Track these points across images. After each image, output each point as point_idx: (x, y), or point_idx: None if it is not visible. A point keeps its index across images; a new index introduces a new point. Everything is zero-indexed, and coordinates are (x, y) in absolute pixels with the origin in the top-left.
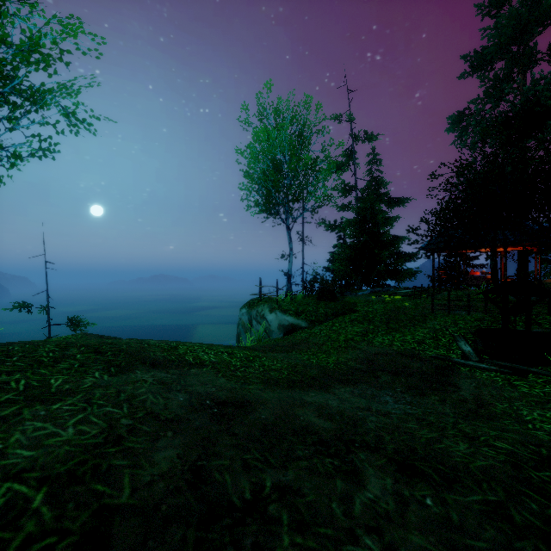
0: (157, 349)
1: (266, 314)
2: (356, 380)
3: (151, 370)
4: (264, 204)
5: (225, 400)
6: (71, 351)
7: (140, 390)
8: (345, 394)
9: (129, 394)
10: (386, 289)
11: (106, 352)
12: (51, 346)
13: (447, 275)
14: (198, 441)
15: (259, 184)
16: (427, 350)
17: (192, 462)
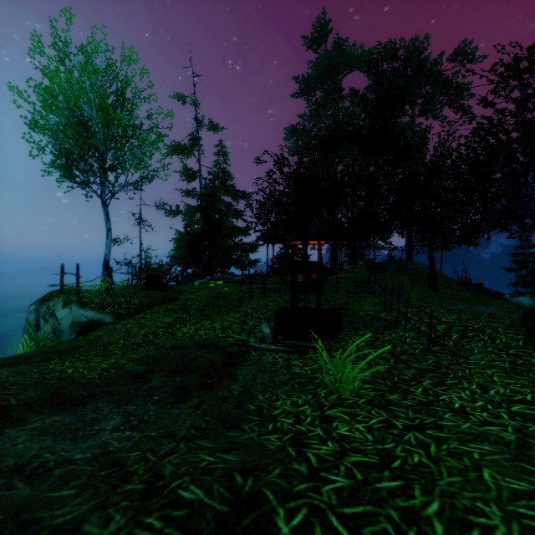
0: None
1: (57, 310)
2: (102, 395)
3: None
4: (67, 169)
5: None
6: None
7: None
8: (21, 436)
9: None
10: (224, 277)
11: None
12: None
13: (279, 263)
14: None
15: (54, 140)
16: (229, 337)
17: None
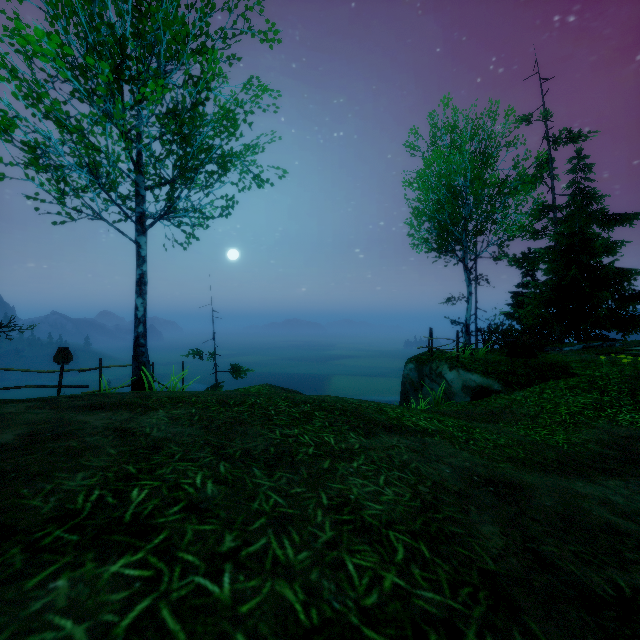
0: (369, 410)
1: (444, 372)
2: (618, 472)
3: (391, 435)
4: (436, 241)
5: (491, 478)
6: (304, 408)
7: (404, 456)
8: (621, 489)
9: (399, 460)
10: (608, 344)
11: (333, 411)
12: (280, 400)
13: None
14: (506, 521)
15: (432, 218)
16: None
17: (521, 543)
